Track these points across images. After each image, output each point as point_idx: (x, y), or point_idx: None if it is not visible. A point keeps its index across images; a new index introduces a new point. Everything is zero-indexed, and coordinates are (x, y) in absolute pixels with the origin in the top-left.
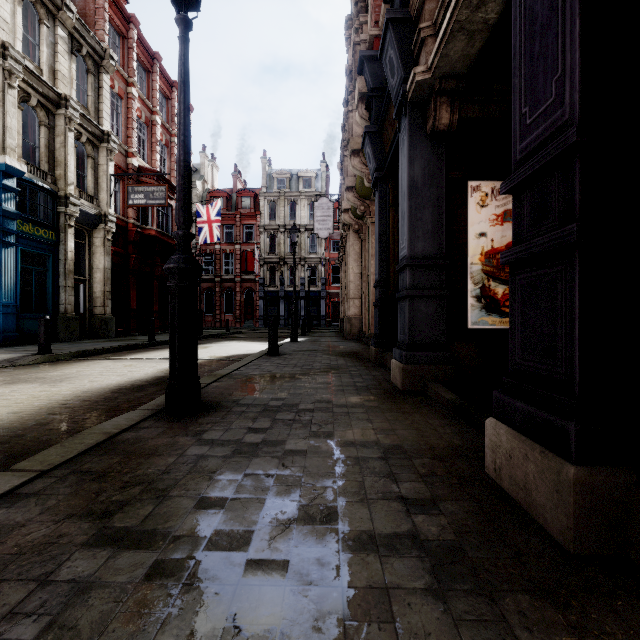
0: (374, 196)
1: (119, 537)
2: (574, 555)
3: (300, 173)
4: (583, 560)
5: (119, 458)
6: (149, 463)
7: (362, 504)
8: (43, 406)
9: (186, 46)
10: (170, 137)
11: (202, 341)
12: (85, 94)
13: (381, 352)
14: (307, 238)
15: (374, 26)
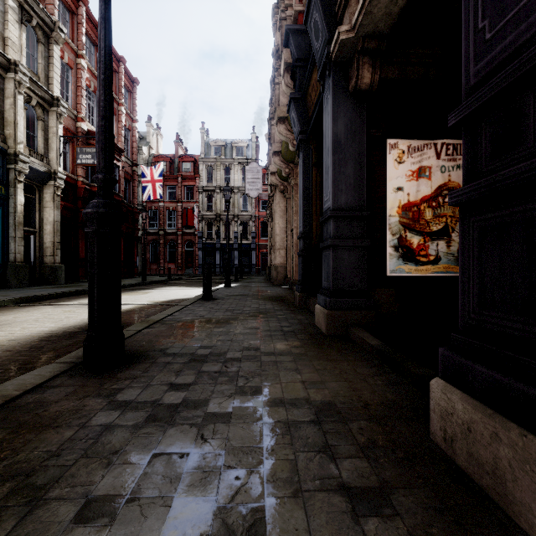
0: (298, 157)
1: None
2: None
3: (234, 142)
4: None
5: (4, 433)
6: (39, 440)
7: (296, 501)
8: None
9: None
10: (117, 106)
11: (145, 287)
12: (35, 61)
13: (305, 297)
14: (240, 198)
15: (298, 3)
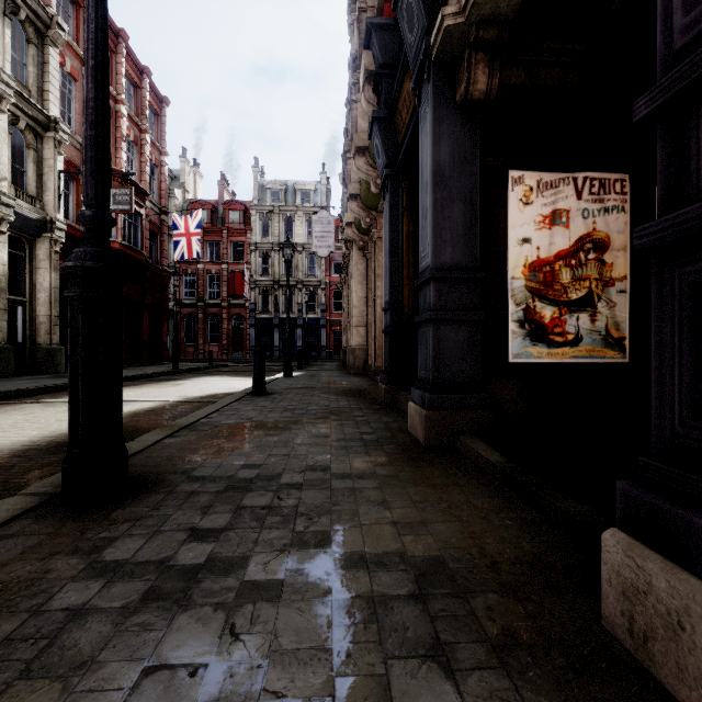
0: (384, 199)
1: None
2: None
3: (297, 185)
4: None
5: None
6: None
7: None
8: None
9: None
10: (140, 133)
11: (176, 376)
12: (24, 69)
13: (393, 391)
14: (305, 259)
15: None
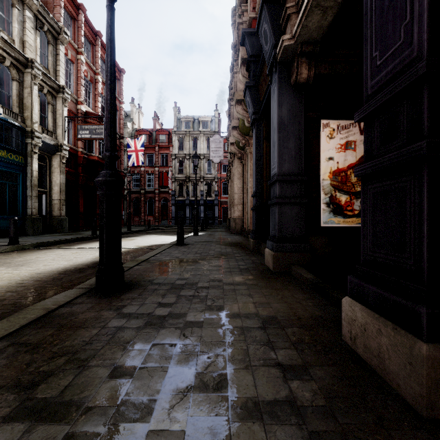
0: (252, 132)
1: (38, 409)
2: (427, 419)
3: (200, 118)
4: (435, 424)
5: (53, 330)
6: (76, 335)
7: (247, 371)
8: (4, 285)
9: (112, 13)
10: None
11: (130, 235)
12: (46, 59)
13: (257, 243)
14: (205, 163)
15: (252, 11)
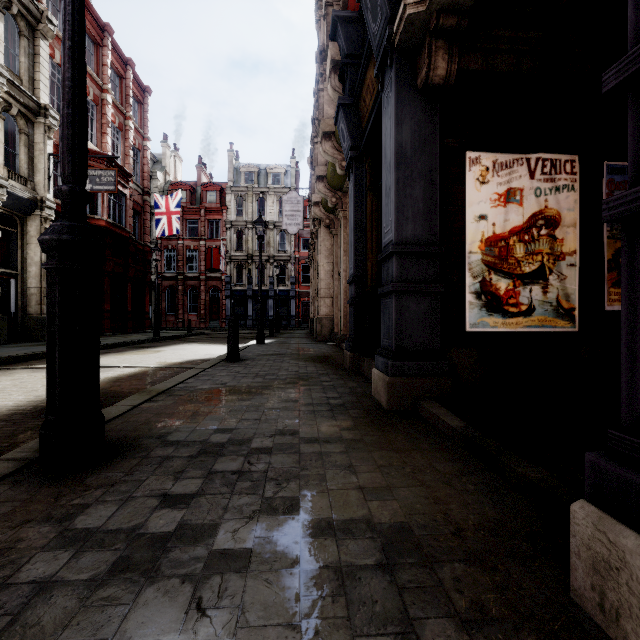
0: (349, 180)
1: None
2: None
3: (269, 168)
4: None
5: None
6: None
7: None
8: None
9: None
10: (124, 120)
11: (157, 344)
12: (16, 60)
13: (357, 357)
14: (276, 235)
15: None
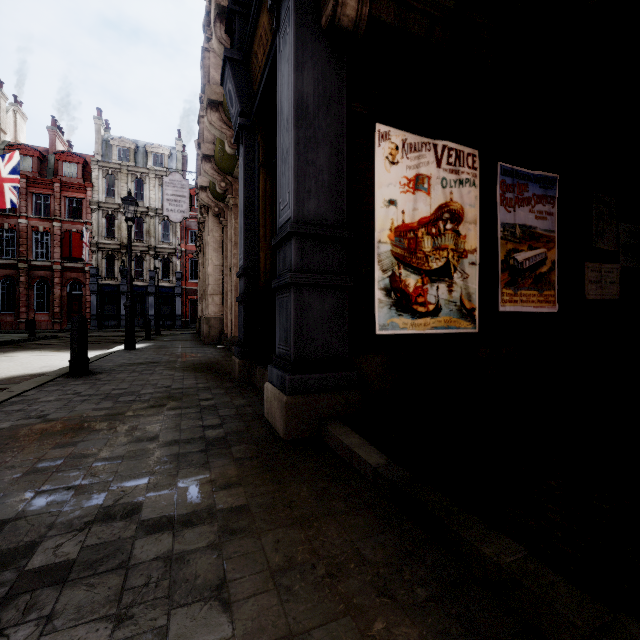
0: (238, 153)
1: None
2: None
3: (149, 147)
4: None
5: None
6: None
7: None
8: None
9: None
10: None
11: None
12: None
13: (248, 365)
14: (158, 224)
15: None
